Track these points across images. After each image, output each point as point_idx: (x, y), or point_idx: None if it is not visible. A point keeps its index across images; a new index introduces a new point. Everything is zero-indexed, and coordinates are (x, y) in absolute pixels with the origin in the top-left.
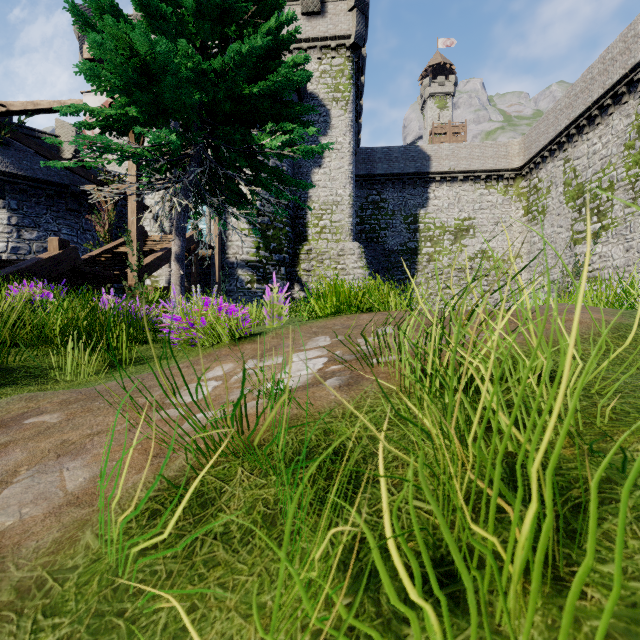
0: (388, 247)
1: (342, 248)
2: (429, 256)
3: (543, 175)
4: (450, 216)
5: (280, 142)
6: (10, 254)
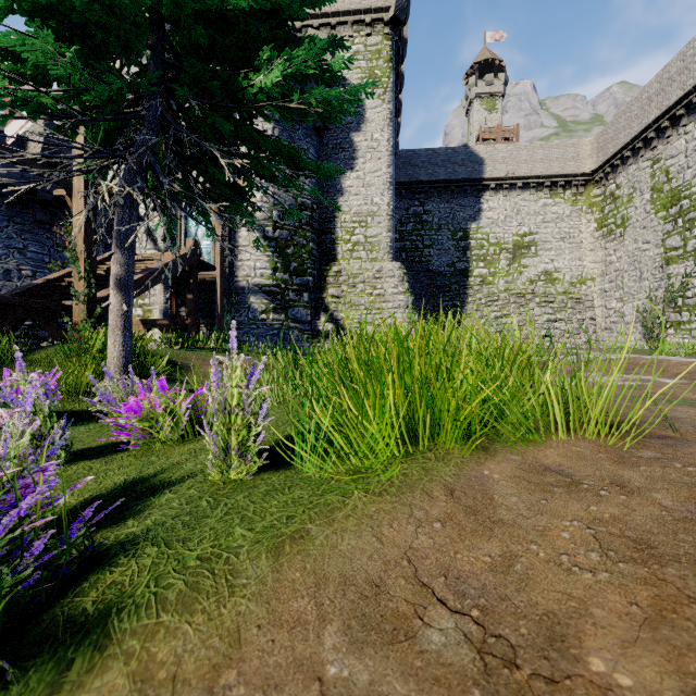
0: (433, 268)
1: (379, 269)
2: (482, 279)
3: (623, 180)
4: (507, 231)
5: (282, 78)
6: None
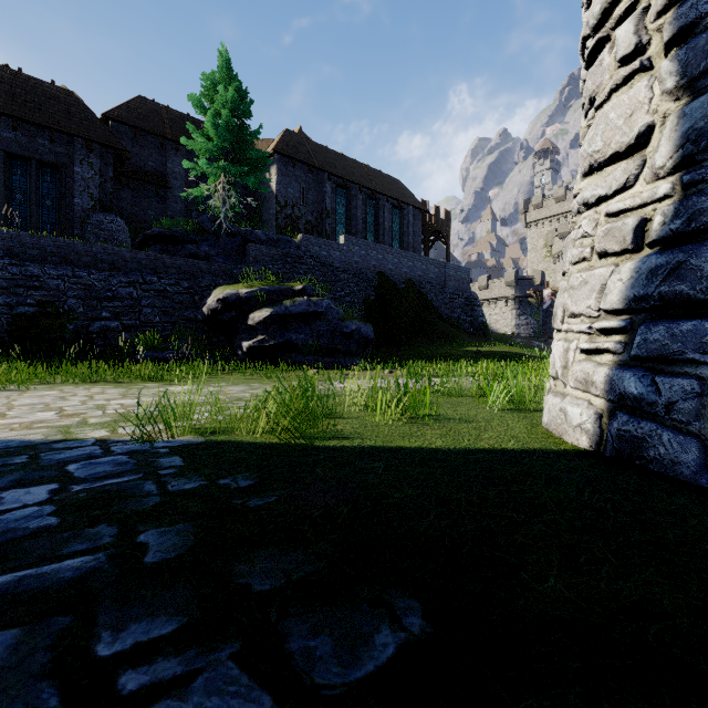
0: None
1: None
2: None
3: None
4: None
5: None
6: (516, 326)
